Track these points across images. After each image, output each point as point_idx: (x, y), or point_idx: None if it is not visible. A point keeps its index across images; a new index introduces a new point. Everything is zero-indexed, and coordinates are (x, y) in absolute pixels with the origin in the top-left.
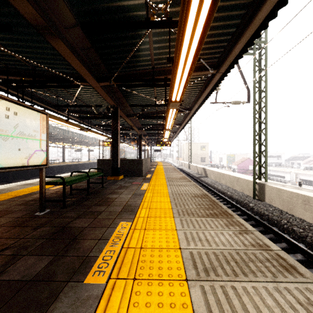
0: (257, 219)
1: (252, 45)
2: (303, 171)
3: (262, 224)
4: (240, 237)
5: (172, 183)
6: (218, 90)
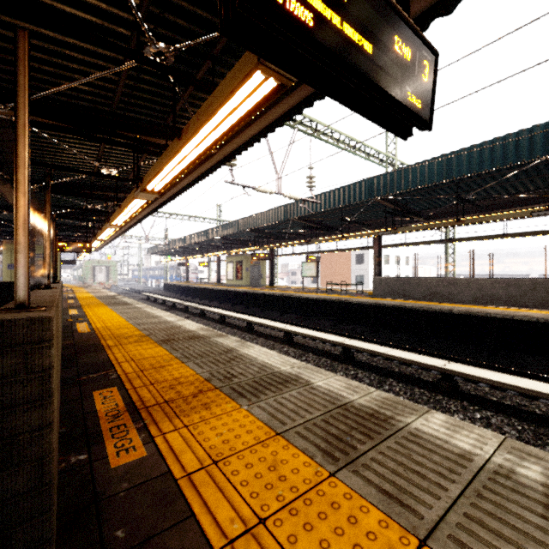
0: None
1: None
2: None
3: None
4: None
5: None
6: None
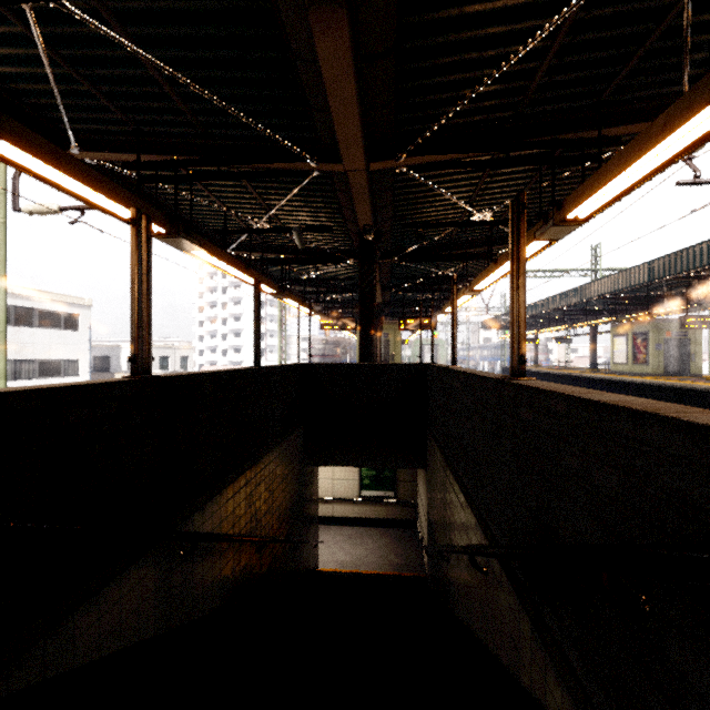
0: None
1: None
2: None
3: None
4: None
5: None
6: None
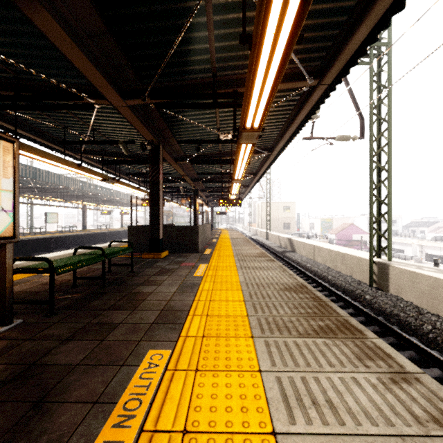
0: (383, 323)
1: (387, 27)
2: (431, 242)
3: (392, 331)
4: (398, 394)
5: (245, 263)
6: (316, 119)
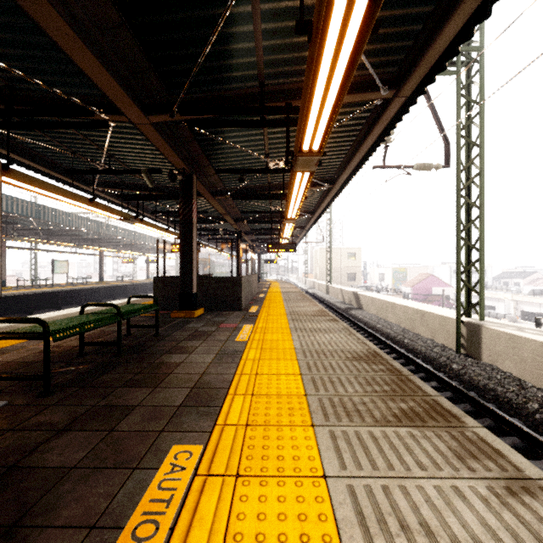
0: (476, 400)
1: (486, 18)
2: (528, 297)
3: (488, 411)
4: (520, 513)
5: (300, 324)
6: (389, 143)
